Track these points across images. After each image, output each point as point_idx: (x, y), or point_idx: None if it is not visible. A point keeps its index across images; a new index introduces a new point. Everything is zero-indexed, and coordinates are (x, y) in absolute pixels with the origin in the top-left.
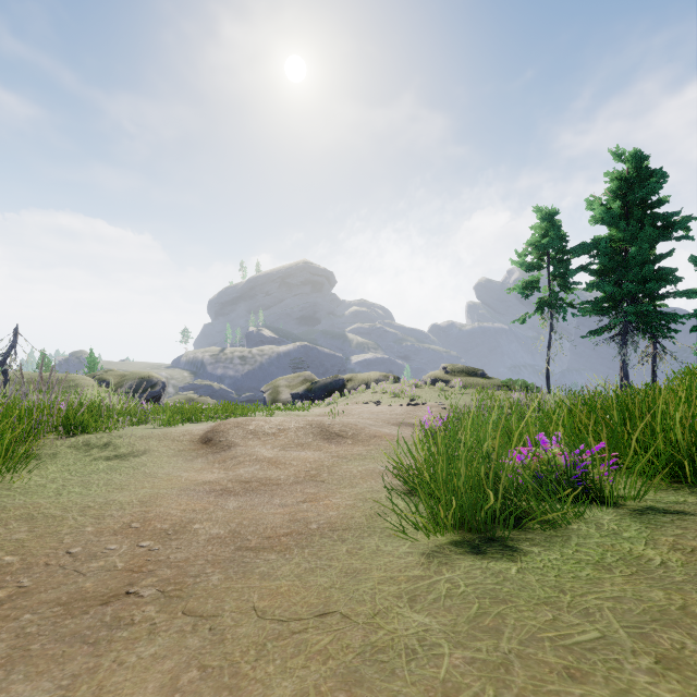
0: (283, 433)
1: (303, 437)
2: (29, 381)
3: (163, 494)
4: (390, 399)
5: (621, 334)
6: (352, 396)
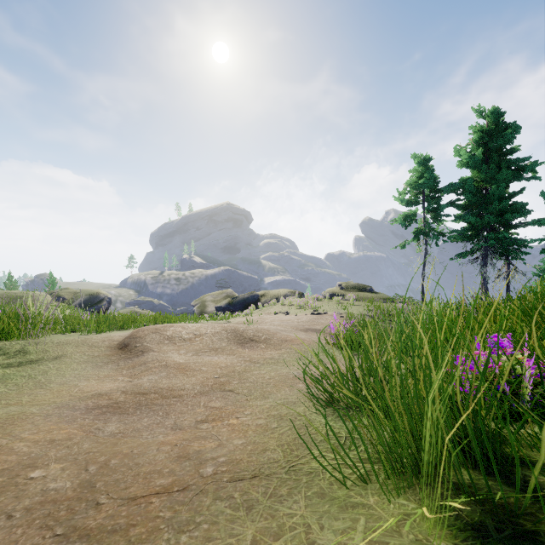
0: (199, 339)
1: (217, 342)
2: None
3: (27, 415)
4: (296, 310)
5: (482, 257)
6: (265, 308)
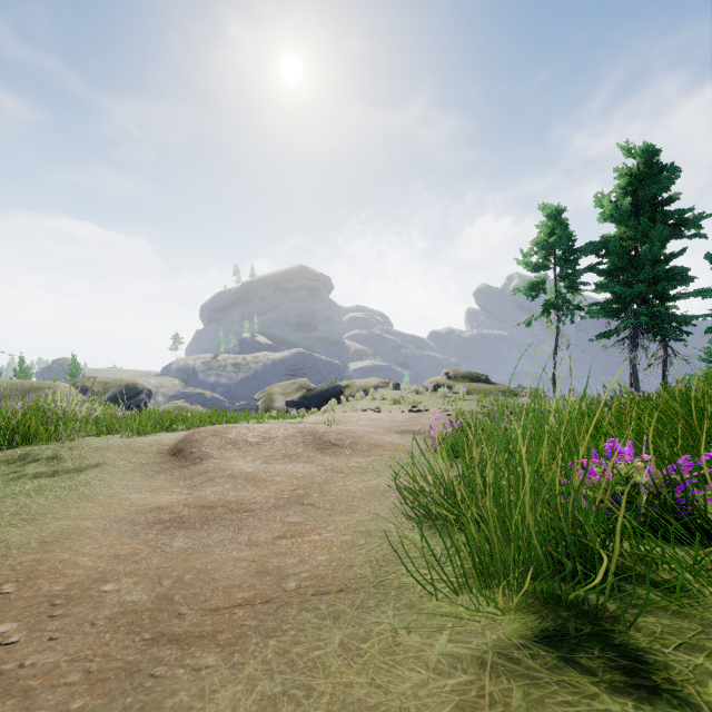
0: (269, 443)
1: (292, 447)
2: (3, 389)
3: (83, 530)
4: (390, 405)
5: (631, 337)
6: (350, 404)
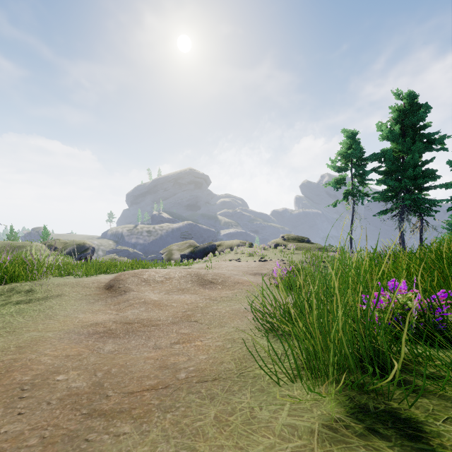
0: (169, 281)
1: (184, 283)
2: None
3: (46, 338)
4: (247, 257)
5: (399, 214)
6: (221, 256)
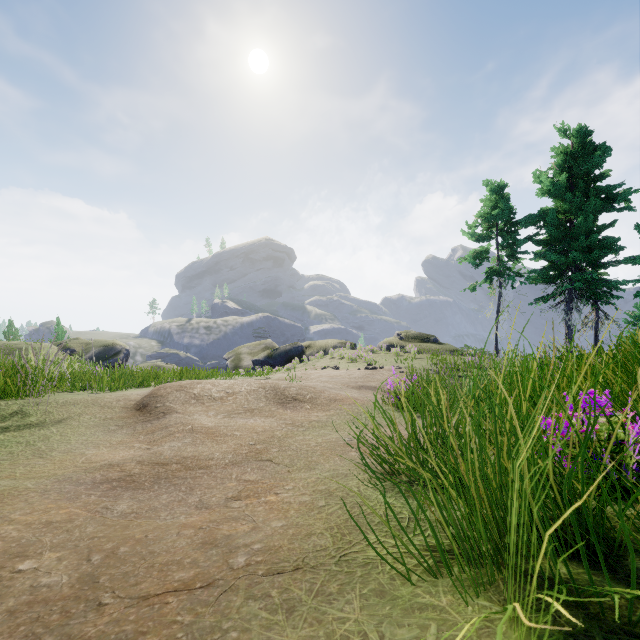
0: (232, 398)
1: (254, 401)
2: None
3: (20, 491)
4: (347, 364)
5: (566, 301)
6: (310, 362)
